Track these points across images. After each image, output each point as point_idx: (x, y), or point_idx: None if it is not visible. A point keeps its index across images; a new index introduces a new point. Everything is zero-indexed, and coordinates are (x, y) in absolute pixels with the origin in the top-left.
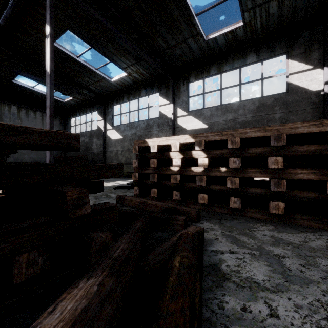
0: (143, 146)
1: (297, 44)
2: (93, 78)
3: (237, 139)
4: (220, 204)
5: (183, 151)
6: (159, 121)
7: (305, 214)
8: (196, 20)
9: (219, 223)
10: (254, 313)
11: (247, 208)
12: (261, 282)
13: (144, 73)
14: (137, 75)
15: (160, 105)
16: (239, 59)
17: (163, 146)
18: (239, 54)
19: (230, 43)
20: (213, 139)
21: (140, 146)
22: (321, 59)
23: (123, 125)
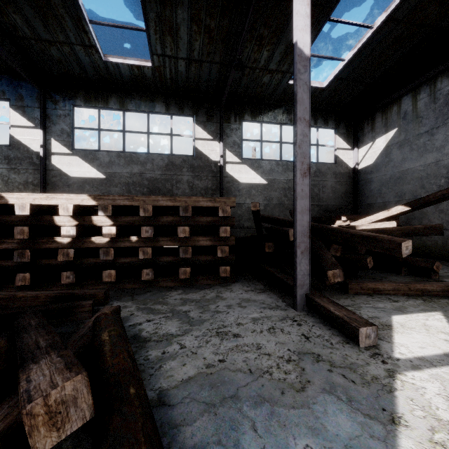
0: None
1: (201, 112)
2: None
3: (149, 206)
4: (130, 279)
5: (78, 216)
6: (10, 153)
7: (205, 275)
8: (90, 28)
9: (132, 299)
10: (171, 351)
11: (160, 278)
12: (174, 332)
13: None
14: None
15: (13, 125)
16: (147, 102)
17: (40, 206)
18: (147, 96)
19: (137, 79)
20: (122, 203)
21: None
22: (218, 133)
23: None
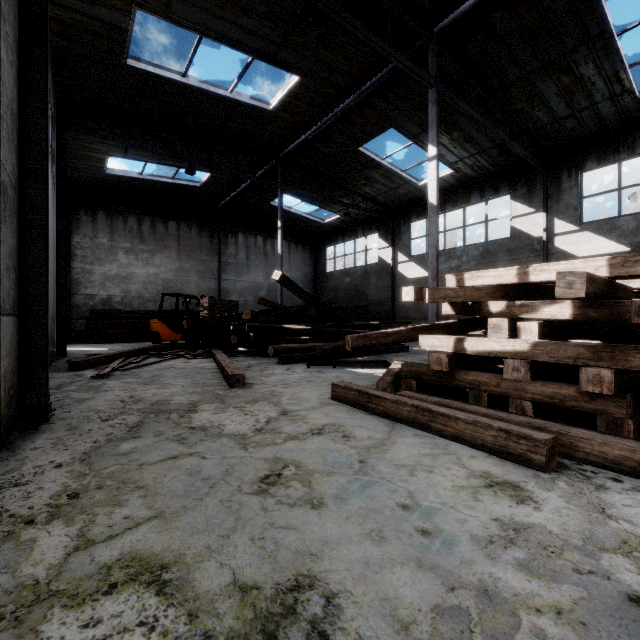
0: None
1: None
2: (390, 184)
3: None
4: None
5: None
6: (512, 244)
7: None
8: (628, 73)
9: None
10: None
11: None
12: None
13: (486, 166)
14: (470, 170)
15: (514, 216)
16: None
17: None
18: None
19: None
20: None
21: None
22: None
23: None
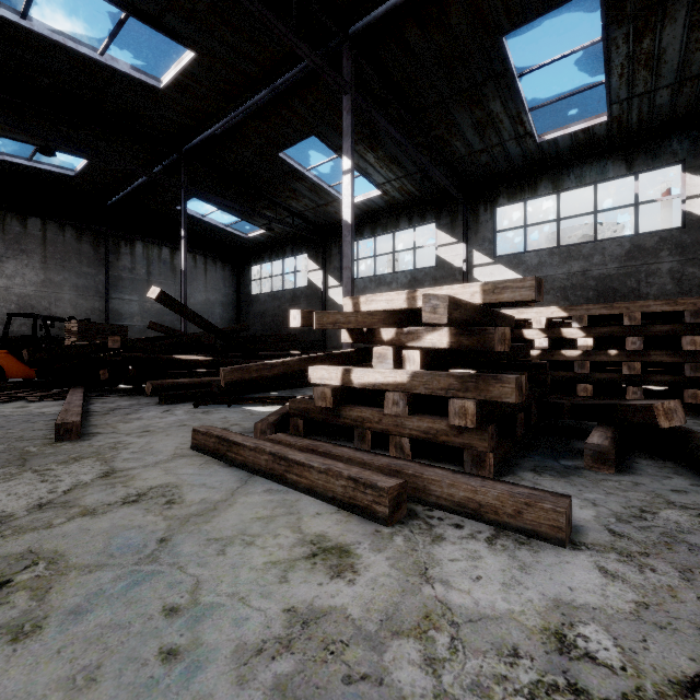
0: None
1: None
2: (318, 200)
3: (637, 314)
4: (607, 397)
5: (546, 328)
6: (437, 273)
7: None
8: (529, 116)
9: None
10: None
11: None
12: None
13: (413, 191)
14: (398, 193)
15: (439, 245)
16: (594, 169)
17: None
18: (594, 161)
19: (580, 145)
20: (598, 313)
21: None
22: None
23: (363, 280)
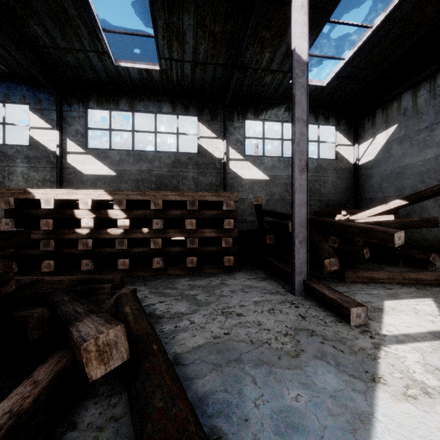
0: (24, 198)
1: (206, 111)
2: None
3: (159, 201)
4: (142, 267)
5: (96, 209)
6: (30, 153)
7: (210, 264)
8: (103, 36)
9: (144, 284)
10: (182, 326)
11: (169, 267)
12: (184, 311)
13: None
14: None
15: (32, 126)
16: (155, 103)
17: (62, 200)
18: (155, 98)
19: (145, 82)
20: (135, 198)
21: (17, 199)
22: (222, 131)
23: None
